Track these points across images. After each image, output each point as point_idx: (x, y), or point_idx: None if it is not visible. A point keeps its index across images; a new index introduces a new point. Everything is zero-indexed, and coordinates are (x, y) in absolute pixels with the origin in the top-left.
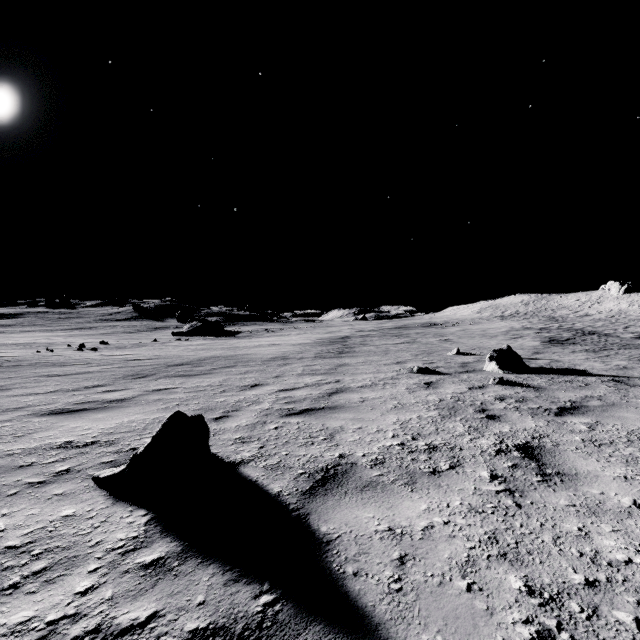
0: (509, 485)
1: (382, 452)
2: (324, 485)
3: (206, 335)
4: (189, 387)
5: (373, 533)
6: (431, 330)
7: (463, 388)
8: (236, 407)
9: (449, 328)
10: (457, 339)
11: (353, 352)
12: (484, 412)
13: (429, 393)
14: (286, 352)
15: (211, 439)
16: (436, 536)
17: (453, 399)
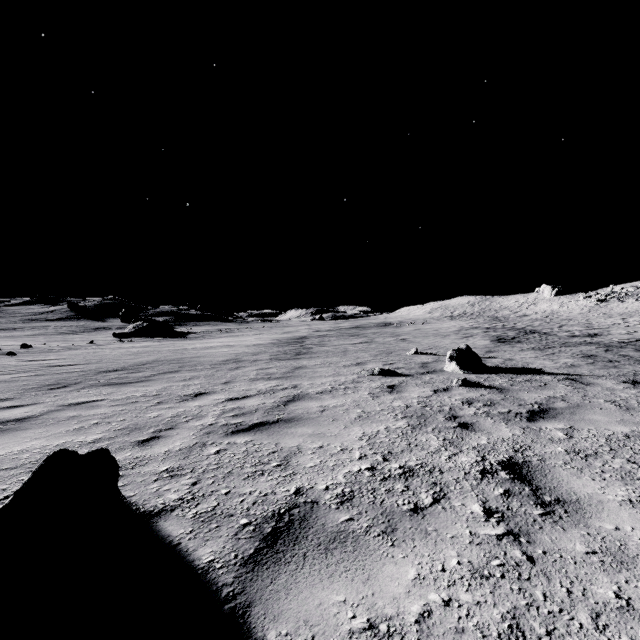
0: (509, 524)
1: (349, 482)
2: (275, 544)
3: (153, 336)
4: (118, 399)
5: (346, 637)
6: (387, 330)
7: (428, 391)
8: (171, 424)
9: (404, 328)
10: (413, 338)
11: (311, 353)
12: (455, 419)
13: (394, 398)
14: (239, 354)
15: (128, 474)
16: (438, 633)
17: (420, 405)
